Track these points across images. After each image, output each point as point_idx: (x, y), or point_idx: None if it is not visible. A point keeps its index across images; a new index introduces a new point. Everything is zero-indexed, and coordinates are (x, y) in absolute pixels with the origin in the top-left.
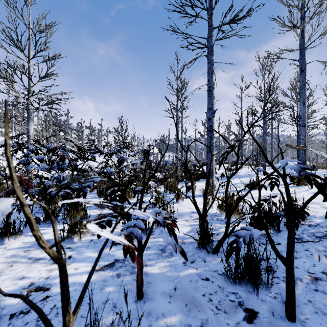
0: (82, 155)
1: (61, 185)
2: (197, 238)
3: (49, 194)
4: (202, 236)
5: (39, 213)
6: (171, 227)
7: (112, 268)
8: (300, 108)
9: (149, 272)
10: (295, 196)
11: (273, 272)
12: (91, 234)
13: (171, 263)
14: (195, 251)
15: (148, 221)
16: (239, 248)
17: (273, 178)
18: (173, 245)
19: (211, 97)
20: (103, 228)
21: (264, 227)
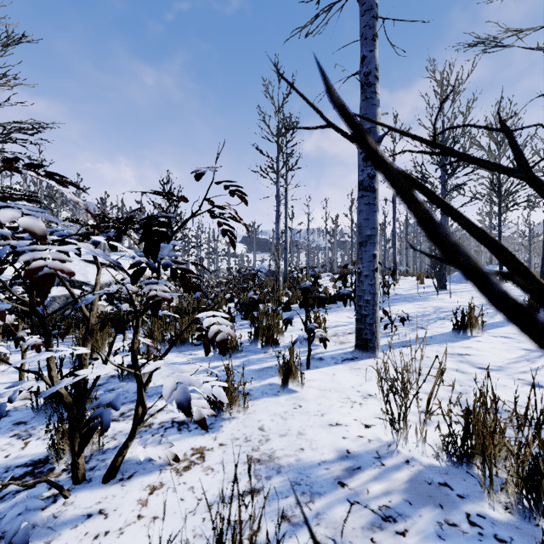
0: None
1: None
2: None
3: None
4: None
5: None
6: None
7: None
8: None
9: None
10: None
11: None
12: None
13: None
14: None
15: None
16: None
17: None
18: None
19: (372, 102)
20: None
21: None
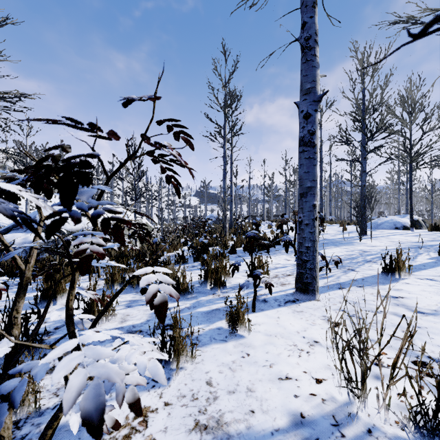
0: None
1: None
2: None
3: None
4: None
5: None
6: None
7: None
8: None
9: None
10: None
11: None
12: None
13: None
14: None
15: None
16: None
17: None
18: None
19: (312, 64)
20: None
21: None
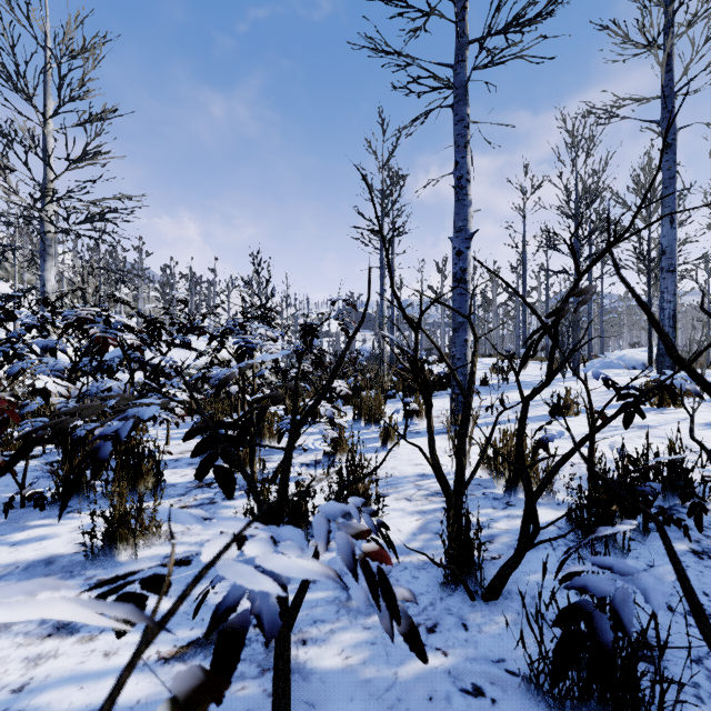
0: (154, 337)
1: (29, 431)
2: (439, 551)
3: (73, 432)
4: (453, 552)
5: (49, 479)
6: (377, 567)
7: (210, 652)
8: (662, 230)
9: (312, 667)
10: (679, 439)
11: (679, 684)
12: (166, 540)
13: (373, 633)
14: (437, 594)
15: (315, 500)
16: (603, 642)
17: (631, 395)
18: (383, 613)
19: (464, 203)
20: (136, 601)
21: (678, 568)
